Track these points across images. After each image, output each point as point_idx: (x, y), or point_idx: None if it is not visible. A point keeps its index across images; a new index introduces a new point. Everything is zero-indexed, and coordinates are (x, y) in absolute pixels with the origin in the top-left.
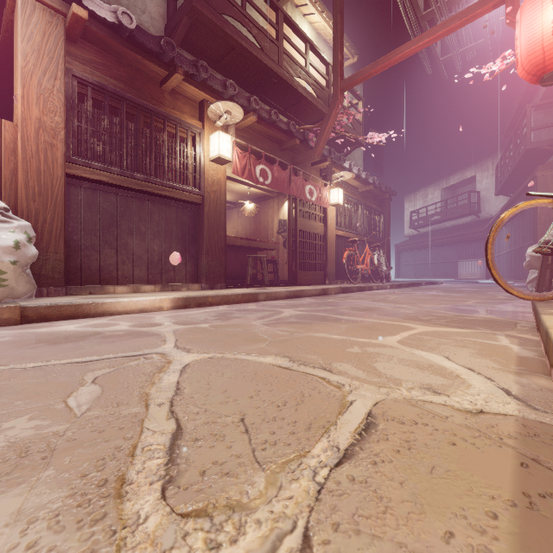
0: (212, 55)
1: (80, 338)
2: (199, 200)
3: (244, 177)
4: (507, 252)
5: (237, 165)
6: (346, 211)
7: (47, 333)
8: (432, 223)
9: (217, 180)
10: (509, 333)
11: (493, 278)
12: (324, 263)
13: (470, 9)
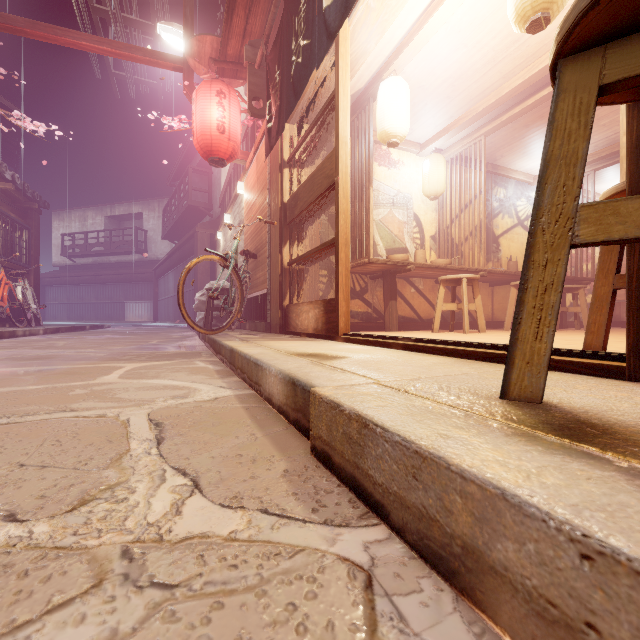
0: None
1: None
2: None
3: None
4: (173, 296)
5: None
6: None
7: None
8: (94, 254)
9: None
10: (201, 359)
11: (184, 317)
12: None
13: (154, 54)
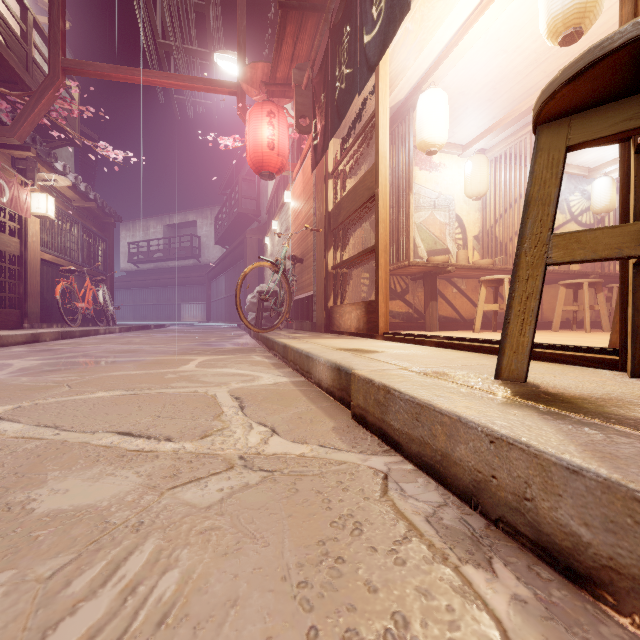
0: None
1: None
2: None
3: None
4: (224, 298)
5: None
6: (57, 228)
7: None
8: (155, 260)
9: None
10: (257, 354)
11: (240, 317)
12: (21, 297)
13: (213, 82)
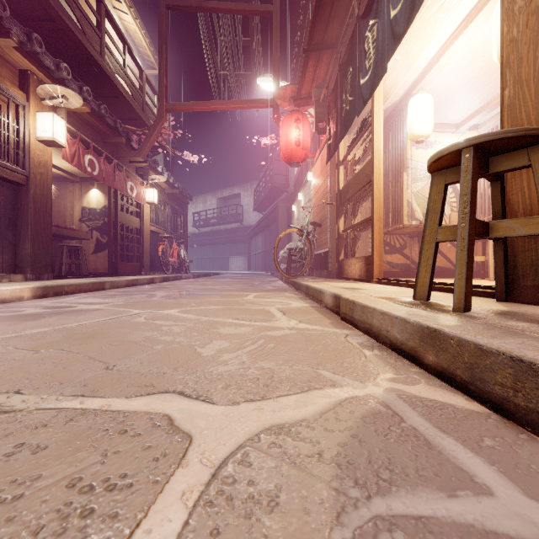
0: (18, 9)
1: (34, 317)
2: (22, 181)
3: (74, 164)
4: (261, 252)
5: (66, 150)
6: (157, 209)
7: None
8: (211, 225)
9: (44, 161)
10: (288, 292)
11: (277, 267)
12: (140, 255)
13: (256, 101)
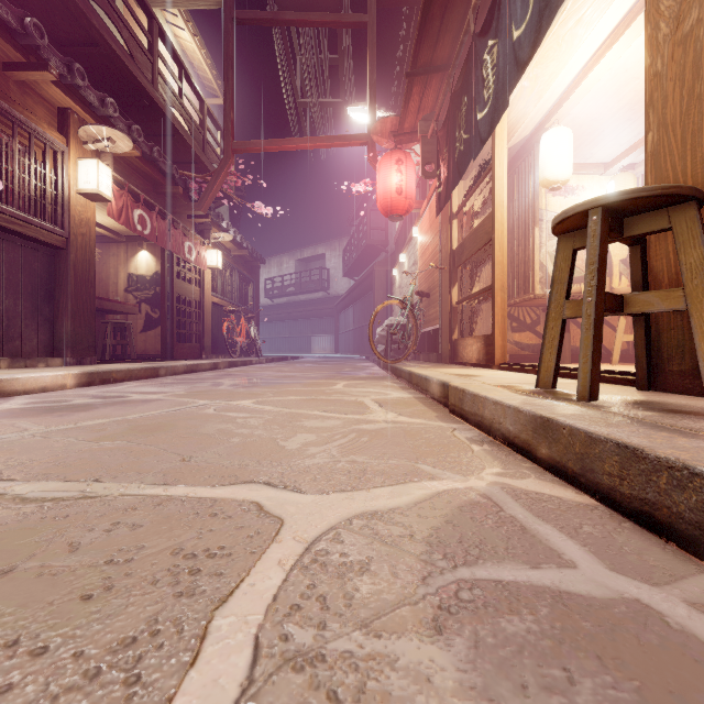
0: (54, 32)
1: (85, 407)
2: (61, 244)
3: (121, 222)
4: (353, 330)
5: (112, 205)
6: (221, 275)
7: (13, 410)
8: (288, 294)
9: (86, 219)
10: (387, 381)
11: (372, 349)
12: (200, 334)
13: (347, 138)
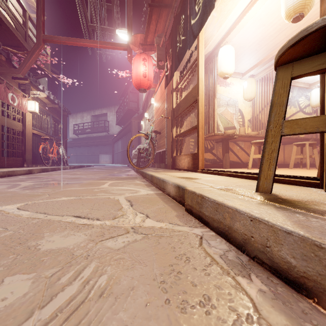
0: None
1: None
2: None
3: None
4: (121, 151)
5: None
6: (40, 117)
7: None
8: (86, 133)
9: None
10: (137, 180)
11: (129, 161)
12: (23, 151)
13: (115, 44)
